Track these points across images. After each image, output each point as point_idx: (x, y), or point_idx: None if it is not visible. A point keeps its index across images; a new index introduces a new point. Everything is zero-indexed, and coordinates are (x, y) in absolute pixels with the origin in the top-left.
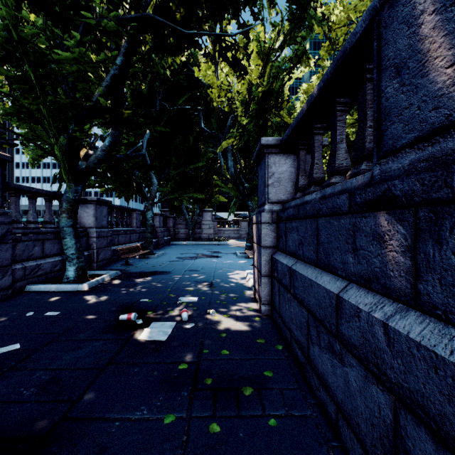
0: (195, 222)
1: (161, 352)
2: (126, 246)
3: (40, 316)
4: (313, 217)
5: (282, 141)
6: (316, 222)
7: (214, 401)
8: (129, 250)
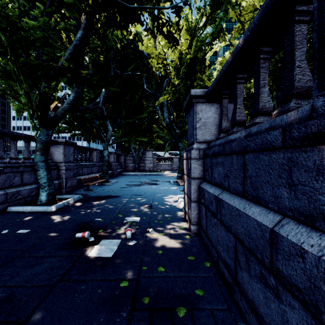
0: (140, 158)
1: (106, 268)
2: (88, 176)
3: (12, 233)
4: (239, 153)
5: (208, 92)
6: (242, 157)
7: (150, 323)
8: (90, 179)
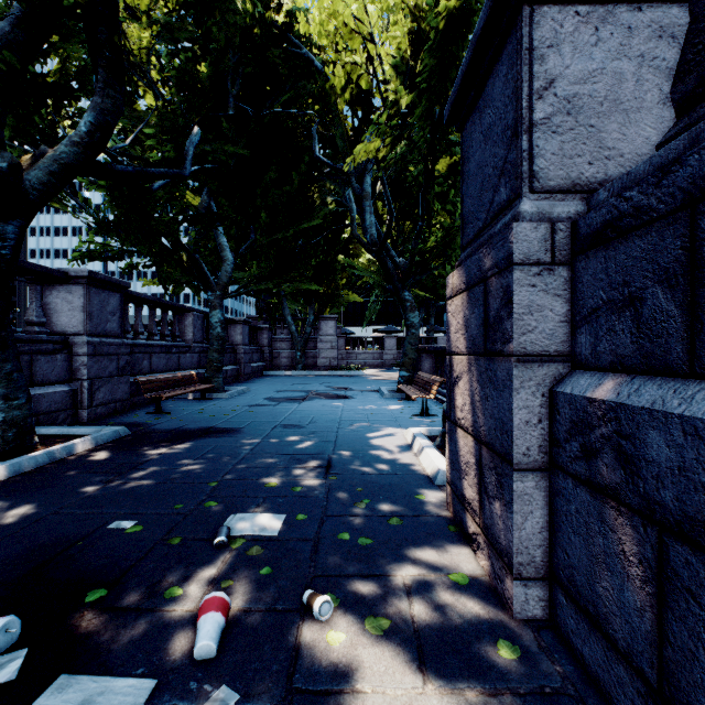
0: (306, 337)
1: None
2: (162, 375)
3: None
4: None
5: None
6: None
7: None
8: (166, 383)
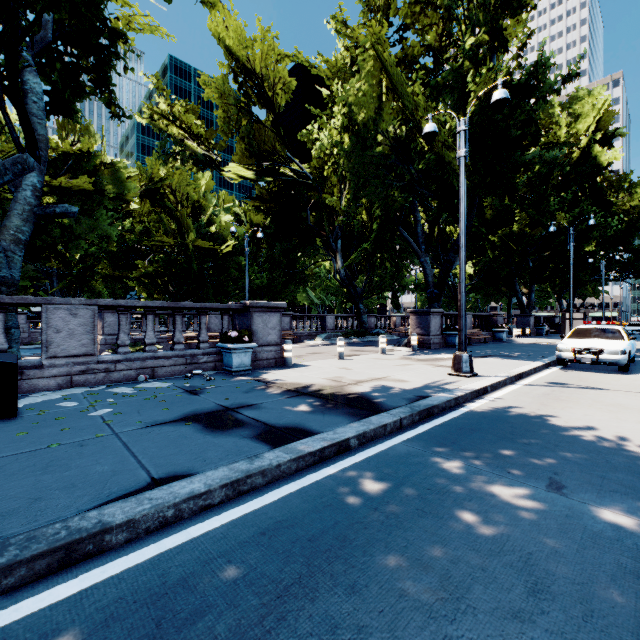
0: None
1: None
2: None
3: None
4: None
5: None
6: None
7: None
8: None
